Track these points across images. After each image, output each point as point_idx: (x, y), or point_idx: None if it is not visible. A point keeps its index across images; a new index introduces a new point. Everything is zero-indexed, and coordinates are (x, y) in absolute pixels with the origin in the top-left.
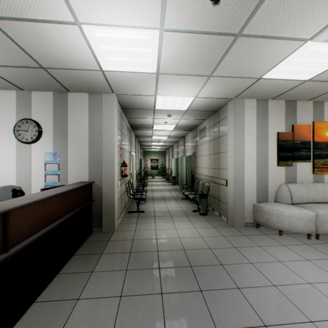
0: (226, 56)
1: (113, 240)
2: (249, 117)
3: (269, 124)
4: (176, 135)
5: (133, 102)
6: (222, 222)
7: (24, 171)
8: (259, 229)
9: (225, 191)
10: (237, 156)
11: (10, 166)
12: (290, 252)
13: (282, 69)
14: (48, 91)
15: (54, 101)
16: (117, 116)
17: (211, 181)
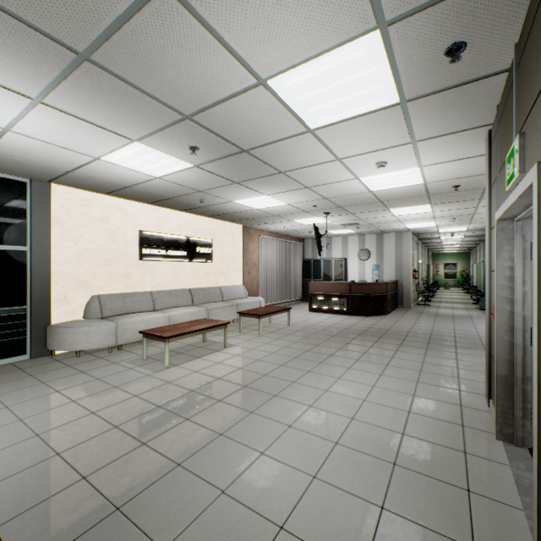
0: (471, 221)
1: (410, 310)
2: None
3: None
4: (470, 240)
5: (421, 232)
6: None
7: (361, 274)
8: None
9: None
10: None
11: (355, 271)
12: None
13: None
14: (373, 234)
15: (376, 238)
16: (411, 242)
17: None
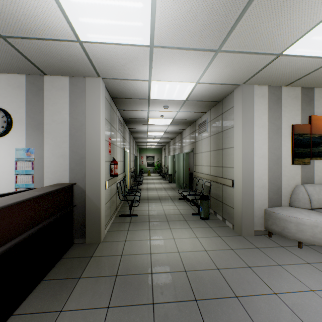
0: (243, 17)
1: (96, 255)
2: (259, 107)
3: (282, 115)
4: (172, 130)
5: (124, 90)
6: (227, 228)
7: None
8: (272, 239)
9: (231, 193)
10: (245, 152)
11: None
12: (321, 275)
13: (312, 41)
14: (20, 74)
15: (27, 86)
16: (104, 105)
17: (212, 180)
